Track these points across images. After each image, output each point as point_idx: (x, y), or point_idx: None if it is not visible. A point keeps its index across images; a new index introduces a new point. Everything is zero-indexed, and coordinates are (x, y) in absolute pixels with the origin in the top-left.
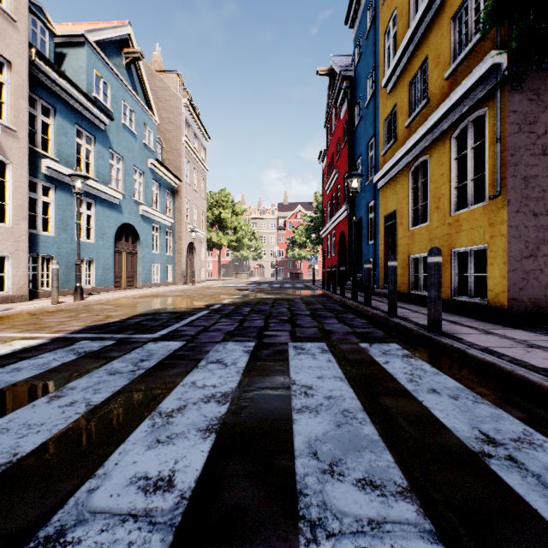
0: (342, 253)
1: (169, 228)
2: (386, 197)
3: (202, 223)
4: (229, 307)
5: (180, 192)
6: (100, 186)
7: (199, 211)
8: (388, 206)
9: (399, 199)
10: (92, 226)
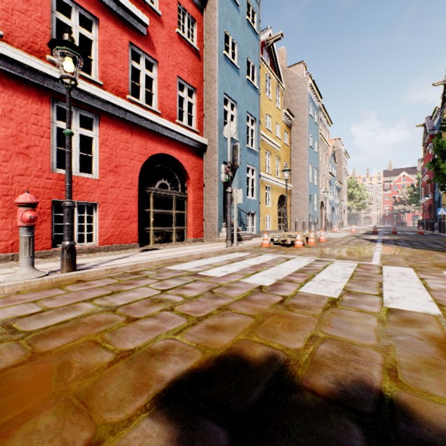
0: (430, 213)
1: (338, 204)
2: (442, 198)
3: (345, 199)
4: (385, 231)
5: (341, 189)
6: (331, 197)
7: (345, 194)
8: (443, 201)
9: (445, 200)
10: (329, 209)
